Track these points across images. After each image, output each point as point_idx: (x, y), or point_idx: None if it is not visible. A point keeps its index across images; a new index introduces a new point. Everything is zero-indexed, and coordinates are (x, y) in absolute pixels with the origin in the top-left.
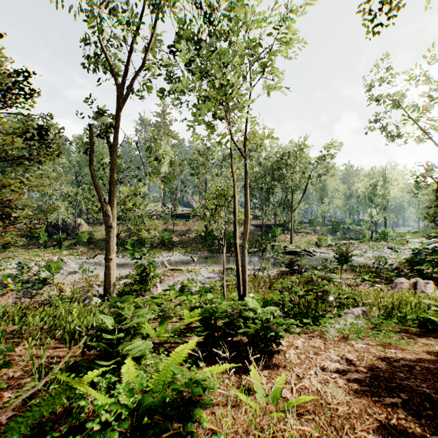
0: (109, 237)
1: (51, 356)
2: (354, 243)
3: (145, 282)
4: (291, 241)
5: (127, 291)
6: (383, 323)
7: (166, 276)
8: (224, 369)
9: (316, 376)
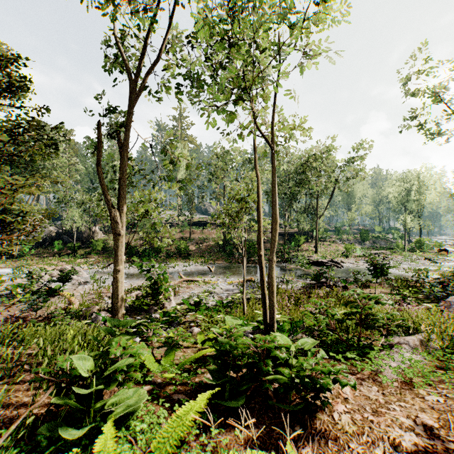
0: (117, 246)
1: (17, 404)
2: (386, 253)
3: (158, 295)
4: (316, 250)
5: (138, 305)
6: (451, 359)
7: (181, 288)
8: None
9: None
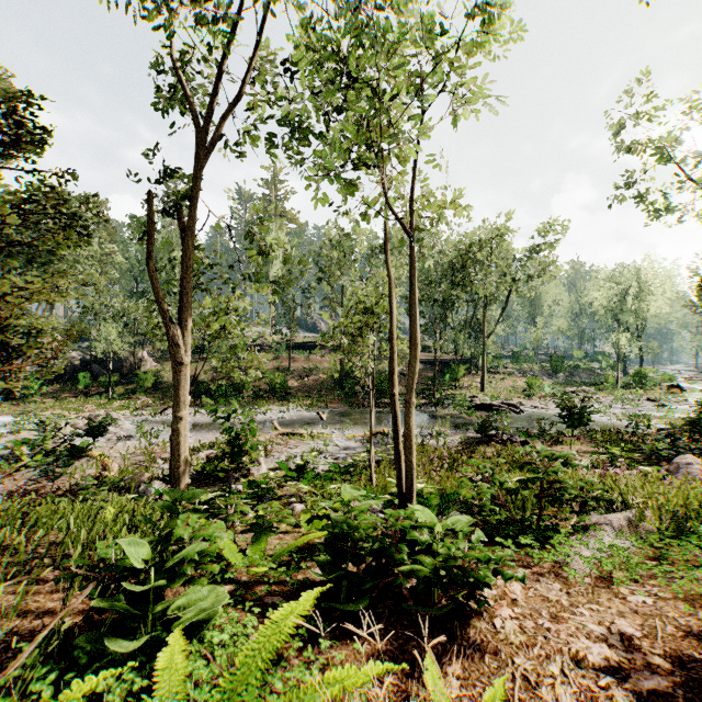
0: (178, 381)
1: (39, 611)
2: (588, 391)
3: (240, 455)
4: (482, 387)
5: (210, 471)
6: (671, 545)
7: (276, 444)
8: (369, 678)
9: (565, 678)
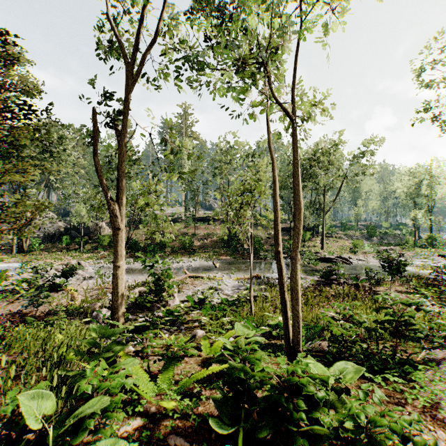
0: (117, 241)
1: None
2: (395, 249)
3: (161, 291)
4: (322, 246)
5: (141, 302)
6: None
7: (185, 284)
8: None
9: None
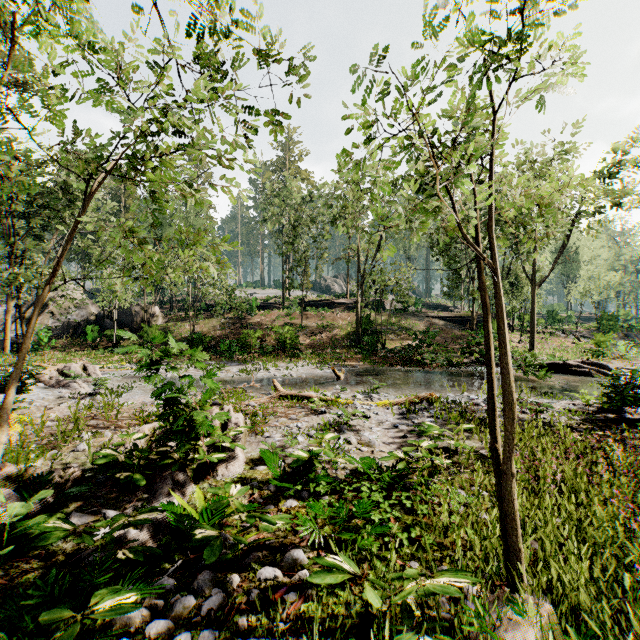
0: None
1: None
2: None
3: (193, 435)
4: (531, 345)
5: (130, 466)
6: None
7: (271, 413)
8: None
9: None
